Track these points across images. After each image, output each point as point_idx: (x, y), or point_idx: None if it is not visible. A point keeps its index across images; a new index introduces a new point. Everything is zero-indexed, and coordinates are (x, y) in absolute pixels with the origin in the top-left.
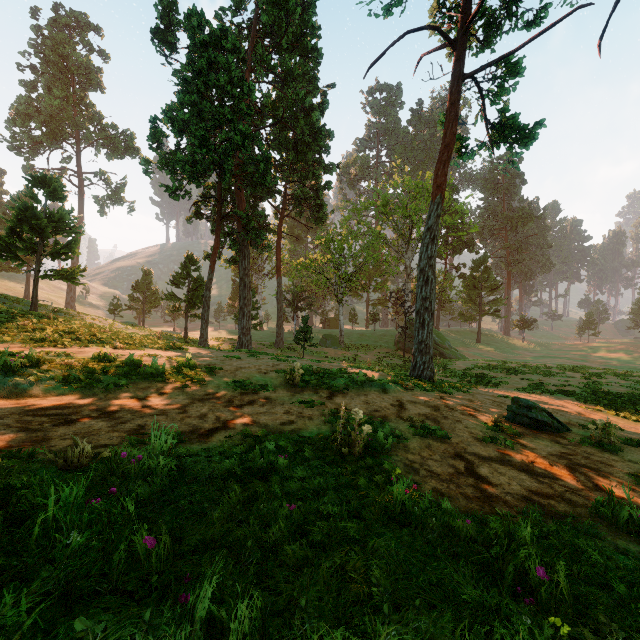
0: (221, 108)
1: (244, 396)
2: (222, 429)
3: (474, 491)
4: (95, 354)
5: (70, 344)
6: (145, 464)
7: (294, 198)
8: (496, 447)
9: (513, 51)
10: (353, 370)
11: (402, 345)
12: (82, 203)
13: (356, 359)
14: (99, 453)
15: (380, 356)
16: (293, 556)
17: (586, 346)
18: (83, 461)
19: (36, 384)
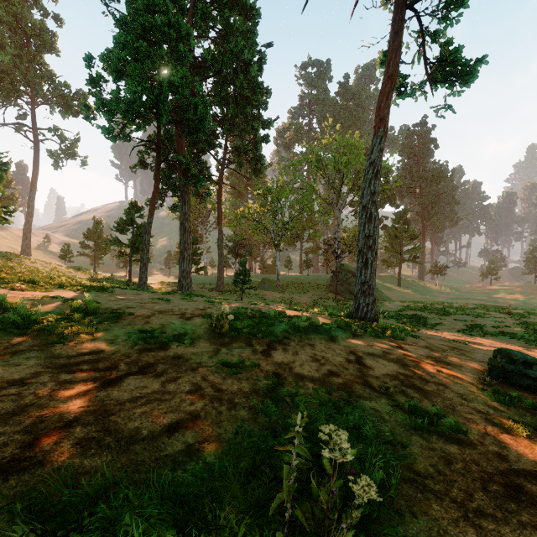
0: (158, 50)
1: (143, 355)
2: None
3: None
4: None
5: None
6: None
7: (234, 150)
8: None
9: None
10: (292, 313)
11: (334, 288)
12: (37, 157)
13: (292, 301)
14: None
15: (314, 298)
16: None
17: (491, 289)
18: None
19: None
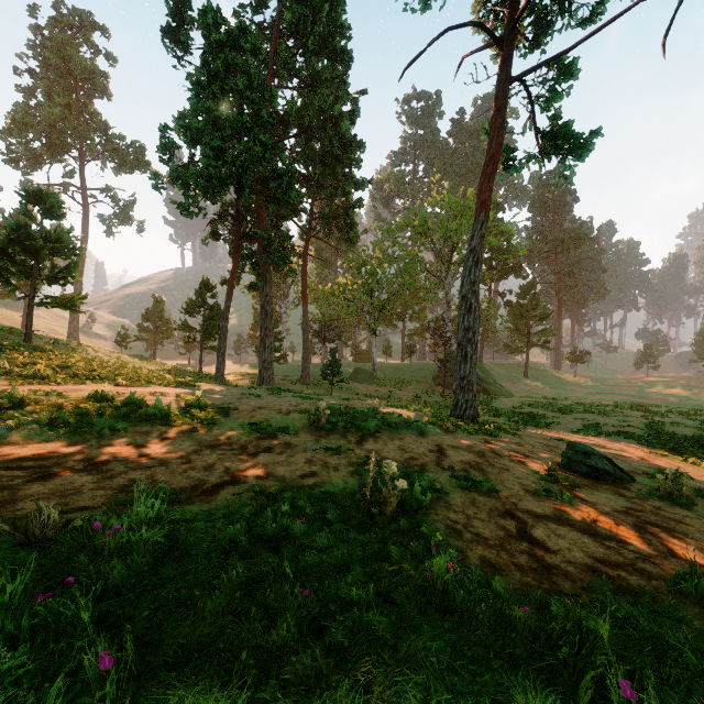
0: (239, 116)
1: (261, 441)
2: (230, 484)
3: (529, 560)
4: (91, 393)
5: (64, 381)
6: (124, 537)
7: (322, 217)
8: (552, 502)
9: (567, 50)
10: (387, 409)
11: (442, 380)
12: (86, 222)
13: (390, 396)
14: (73, 519)
15: (417, 392)
16: (302, 670)
17: (645, 381)
18: (47, 533)
19: (16, 429)
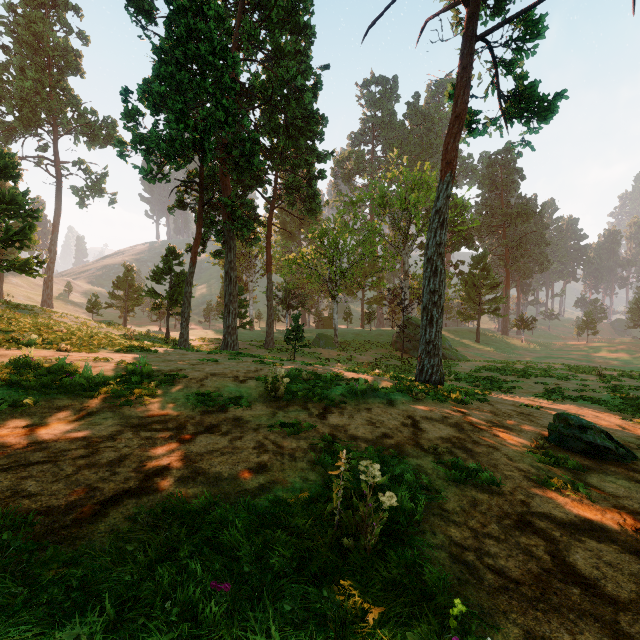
0: (202, 81)
1: (205, 417)
2: (134, 495)
3: (603, 635)
4: (14, 359)
5: None
6: None
7: (285, 188)
8: (567, 497)
9: (537, 2)
10: (350, 375)
11: (400, 345)
12: (60, 194)
13: (352, 360)
14: None
15: (377, 357)
16: None
17: (587, 346)
18: None
19: None
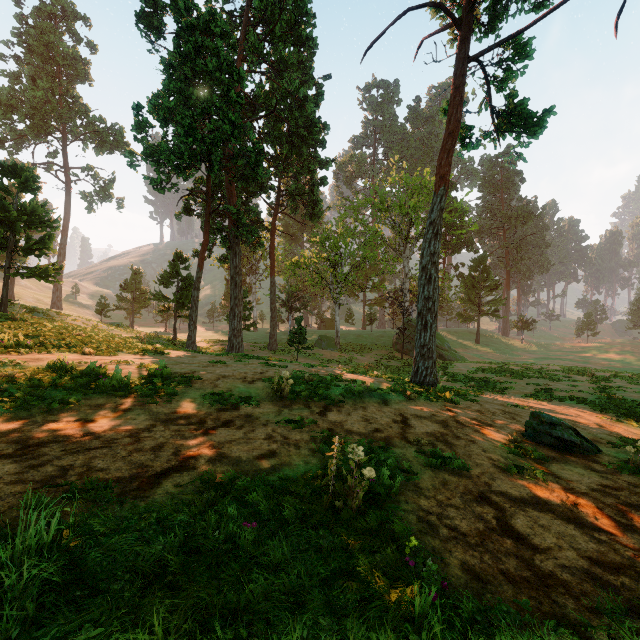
0: (209, 96)
1: (221, 413)
2: (177, 470)
3: (518, 566)
4: (50, 362)
5: (27, 350)
6: None
7: (288, 194)
8: (525, 480)
9: (524, 29)
10: (350, 377)
11: (400, 346)
12: (69, 199)
13: (353, 361)
14: None
15: (377, 358)
16: None
17: (586, 347)
18: None
19: None
